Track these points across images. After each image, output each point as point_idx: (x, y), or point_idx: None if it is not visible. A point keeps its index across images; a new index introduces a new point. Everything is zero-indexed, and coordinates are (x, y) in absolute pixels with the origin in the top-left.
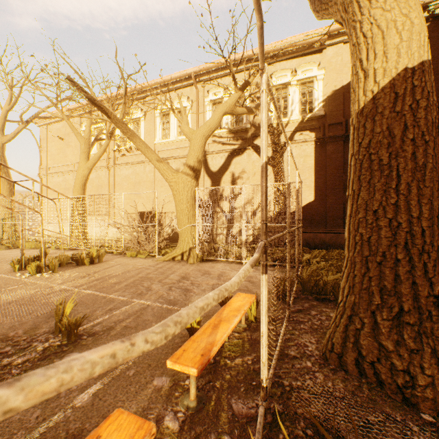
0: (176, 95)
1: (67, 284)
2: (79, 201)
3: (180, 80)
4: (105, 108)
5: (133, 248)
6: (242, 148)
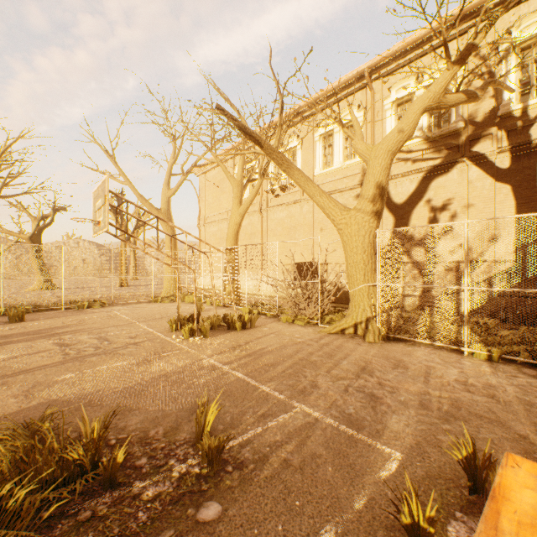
0: (342, 106)
1: (216, 357)
2: (232, 252)
3: (347, 85)
4: (258, 136)
5: (289, 311)
6: (449, 162)
